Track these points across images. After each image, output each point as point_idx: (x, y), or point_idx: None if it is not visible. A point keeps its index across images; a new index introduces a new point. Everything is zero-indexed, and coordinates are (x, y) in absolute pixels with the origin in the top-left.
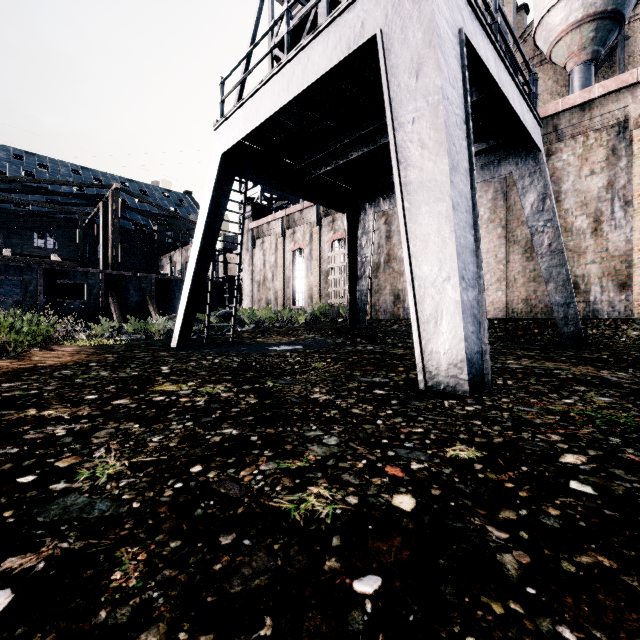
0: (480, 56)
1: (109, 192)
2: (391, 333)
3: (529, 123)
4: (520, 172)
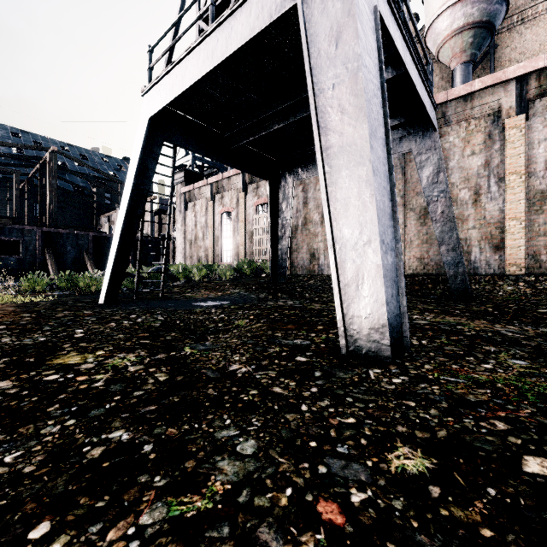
0: (391, 36)
1: (46, 154)
2: (308, 288)
3: (427, 105)
4: (418, 149)
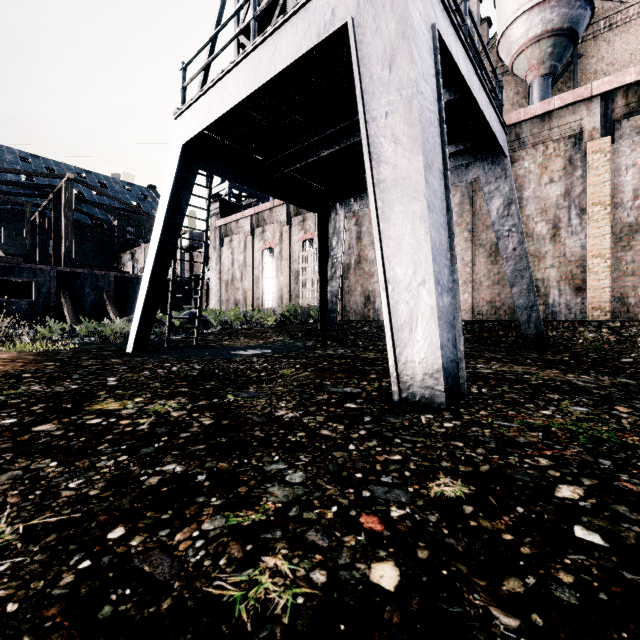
0: (452, 55)
1: (61, 182)
2: (362, 335)
3: (496, 129)
4: (487, 177)
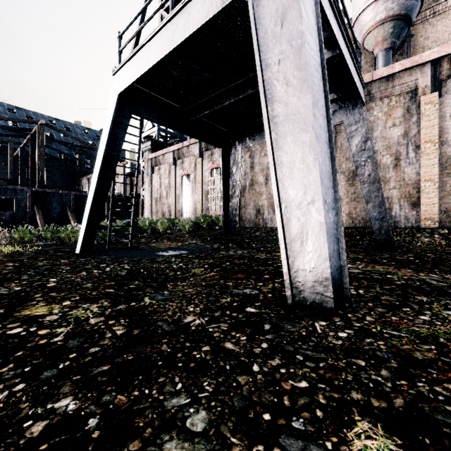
0: (329, 20)
1: (36, 126)
2: (255, 239)
3: (357, 83)
4: (348, 121)
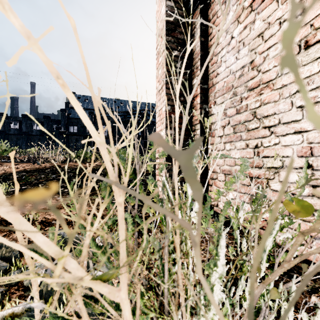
0: None
1: (144, 112)
2: None
3: None
4: None
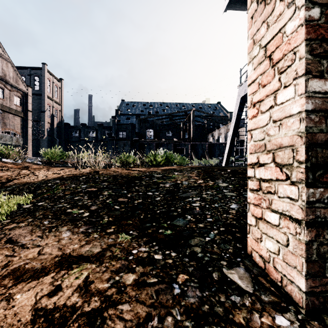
0: None
1: (191, 112)
2: None
3: None
4: None
